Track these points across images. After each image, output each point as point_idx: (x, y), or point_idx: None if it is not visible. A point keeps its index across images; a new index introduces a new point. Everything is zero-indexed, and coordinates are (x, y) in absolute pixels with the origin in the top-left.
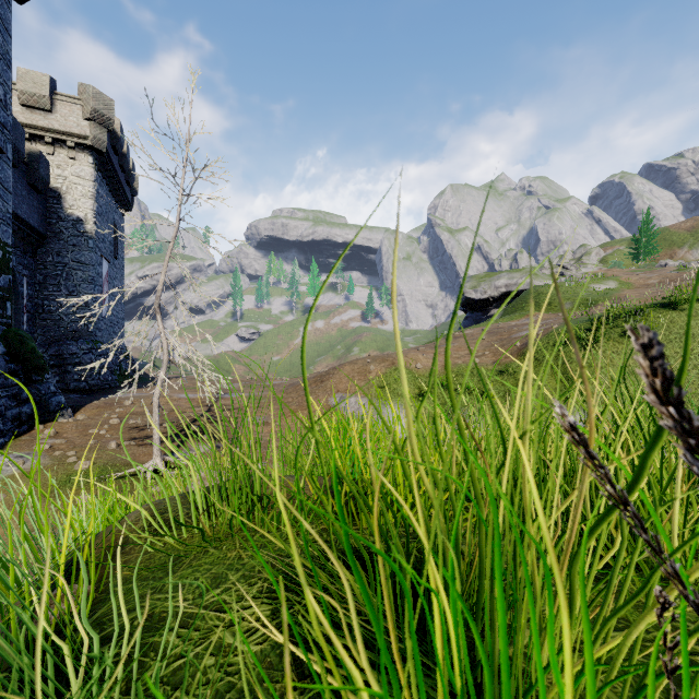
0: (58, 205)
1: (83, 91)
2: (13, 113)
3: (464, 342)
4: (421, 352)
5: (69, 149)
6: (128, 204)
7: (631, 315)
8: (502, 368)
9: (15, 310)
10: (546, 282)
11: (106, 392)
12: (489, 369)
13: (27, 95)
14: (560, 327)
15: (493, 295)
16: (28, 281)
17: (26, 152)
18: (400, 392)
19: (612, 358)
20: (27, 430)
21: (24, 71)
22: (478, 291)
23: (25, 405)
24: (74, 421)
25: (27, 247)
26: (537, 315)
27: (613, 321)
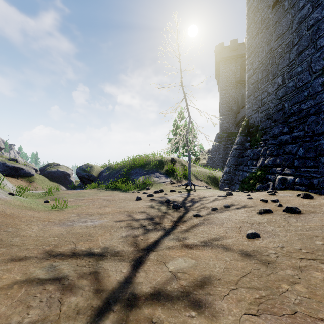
0: None
1: None
2: None
3: None
4: None
5: None
6: None
7: None
8: None
9: None
10: None
11: None
12: None
13: None
14: None
15: None
16: None
17: None
18: None
19: None
20: None
21: None
22: None
23: None
24: None
25: None
26: None
27: None
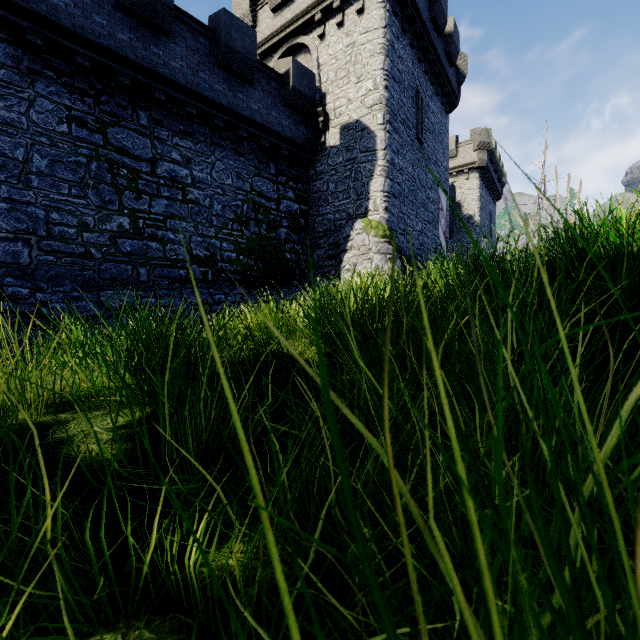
0: (459, 211)
1: (473, 134)
2: None
3: None
4: None
5: (465, 174)
6: (498, 195)
7: None
8: None
9: None
10: None
11: None
12: None
13: None
14: None
15: None
16: None
17: None
18: None
19: None
20: None
21: None
22: None
23: None
24: None
25: None
26: None
27: None
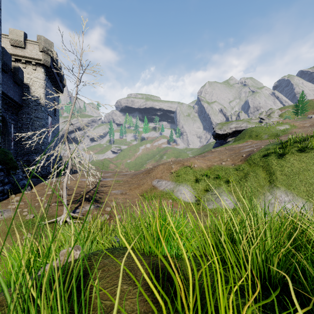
0: (28, 91)
1: (39, 38)
2: (7, 49)
3: (217, 154)
4: (196, 159)
5: (33, 65)
6: (61, 91)
7: (302, 141)
8: (237, 167)
9: (7, 140)
10: (254, 125)
11: (49, 177)
12: (230, 168)
13: (14, 40)
14: (265, 147)
15: (229, 132)
16: (14, 126)
17: (12, 66)
18: (186, 179)
19: (293, 163)
20: (7, 197)
21: (12, 29)
22: (222, 130)
23: (6, 185)
24: (30, 192)
25: (13, 110)
26: (251, 141)
27: (293, 144)
